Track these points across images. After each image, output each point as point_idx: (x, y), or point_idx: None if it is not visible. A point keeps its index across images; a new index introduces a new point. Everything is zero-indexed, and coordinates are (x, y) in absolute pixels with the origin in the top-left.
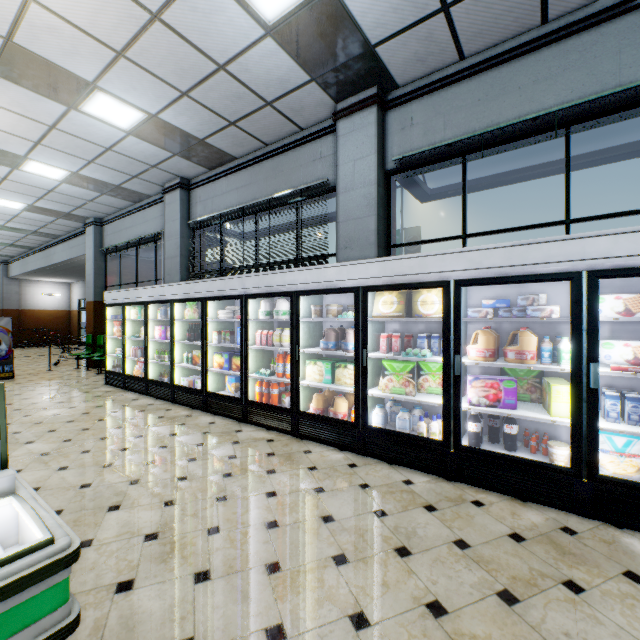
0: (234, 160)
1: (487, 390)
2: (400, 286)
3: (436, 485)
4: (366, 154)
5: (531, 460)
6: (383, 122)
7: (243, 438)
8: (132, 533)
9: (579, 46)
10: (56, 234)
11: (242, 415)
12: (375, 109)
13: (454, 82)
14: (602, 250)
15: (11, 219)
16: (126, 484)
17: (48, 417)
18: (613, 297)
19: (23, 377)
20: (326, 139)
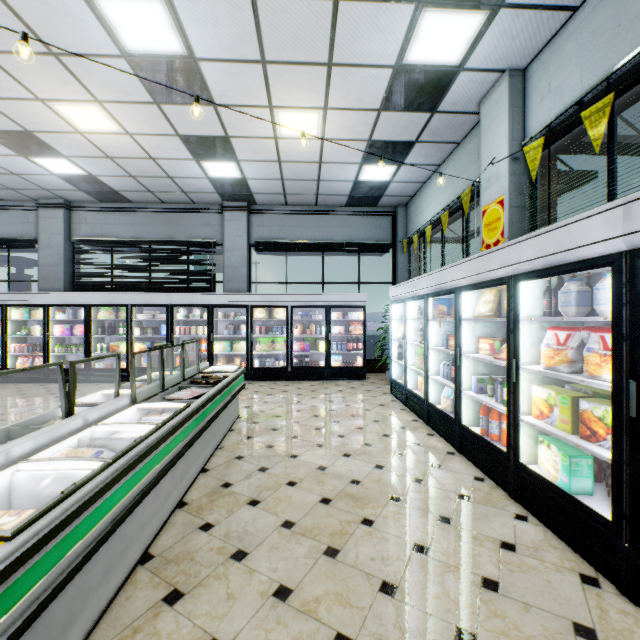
0: (130, 202)
1: (301, 346)
2: (269, 306)
3: (285, 382)
4: (242, 235)
5: (314, 367)
6: (249, 219)
7: None
8: None
9: (327, 220)
10: None
11: None
12: (247, 214)
13: (283, 214)
14: (332, 299)
15: None
16: None
17: None
18: (335, 313)
19: None
20: (213, 215)
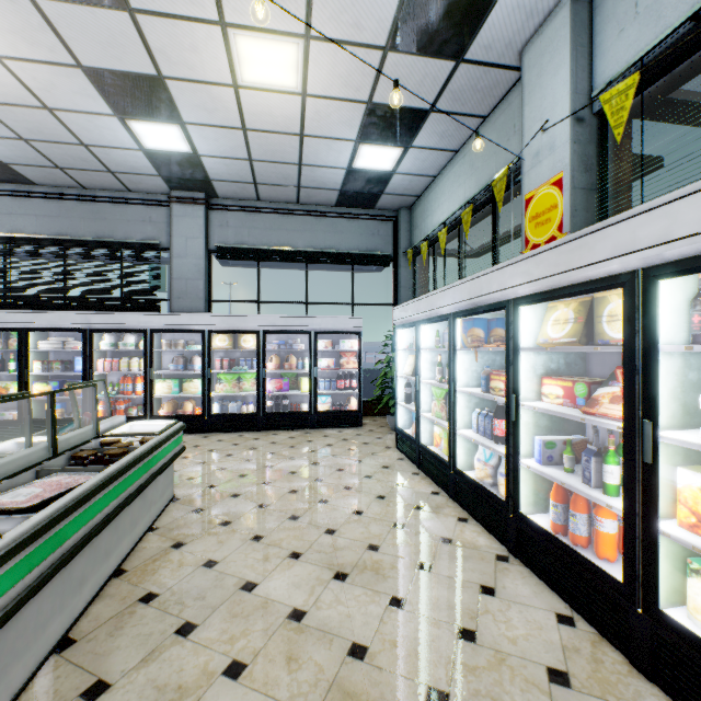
0: (32, 184)
1: (277, 384)
2: (233, 331)
3: (255, 434)
4: (197, 236)
5: (295, 411)
6: (208, 216)
7: None
8: None
9: (311, 222)
10: None
11: None
12: (204, 208)
13: (255, 212)
14: (319, 323)
15: None
16: None
17: None
18: (322, 341)
19: None
20: (157, 209)
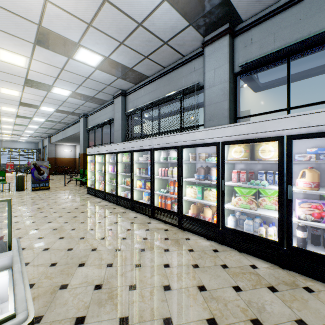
0: (147, 78)
1: (312, 210)
2: (247, 141)
3: (274, 271)
4: (222, 64)
5: None
6: (232, 44)
7: (151, 227)
8: (88, 283)
9: None
10: (68, 122)
11: (151, 214)
12: (228, 37)
13: (281, 11)
14: None
15: (49, 116)
16: (89, 250)
17: (60, 209)
18: None
19: (53, 189)
20: (197, 60)
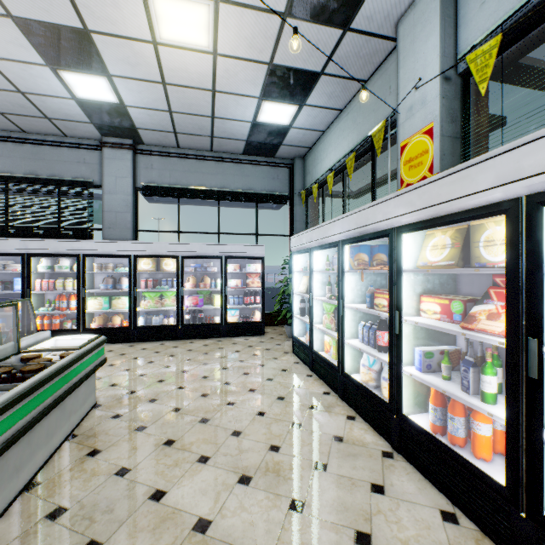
0: None
1: (193, 300)
2: (156, 256)
3: (175, 342)
4: (125, 176)
5: (209, 323)
6: (135, 159)
7: None
8: None
9: (223, 167)
10: None
11: None
12: (131, 153)
13: (175, 157)
14: (228, 250)
15: None
16: None
17: None
18: (232, 265)
19: None
20: (90, 152)
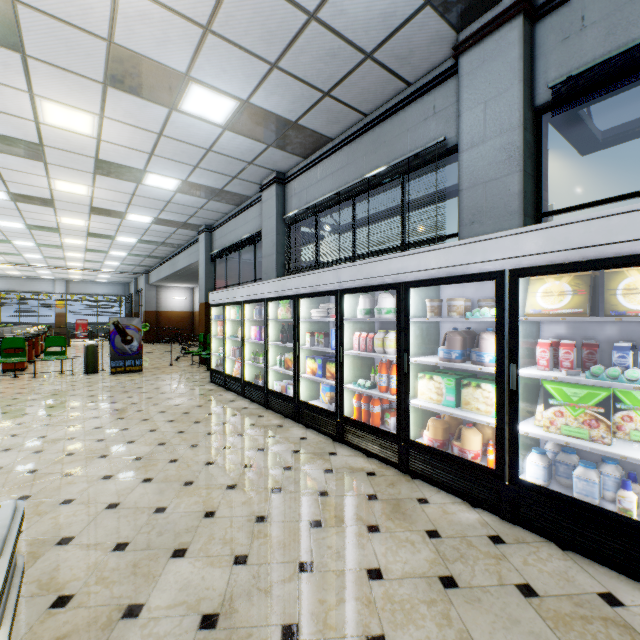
0: (329, 142)
1: None
2: (583, 265)
3: None
4: (504, 88)
5: None
6: (530, 39)
7: (337, 465)
8: (188, 606)
9: None
10: (179, 244)
11: (337, 433)
12: (519, 21)
13: None
14: None
15: (145, 233)
16: (200, 516)
17: (154, 414)
18: None
19: (149, 371)
20: (441, 88)
